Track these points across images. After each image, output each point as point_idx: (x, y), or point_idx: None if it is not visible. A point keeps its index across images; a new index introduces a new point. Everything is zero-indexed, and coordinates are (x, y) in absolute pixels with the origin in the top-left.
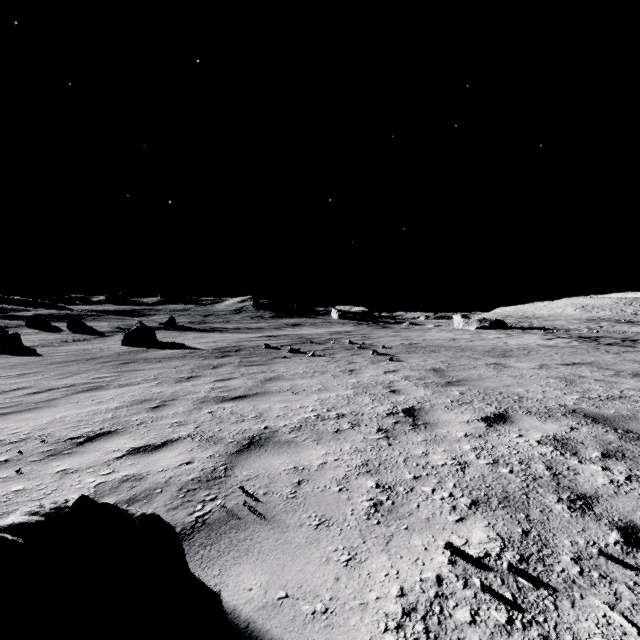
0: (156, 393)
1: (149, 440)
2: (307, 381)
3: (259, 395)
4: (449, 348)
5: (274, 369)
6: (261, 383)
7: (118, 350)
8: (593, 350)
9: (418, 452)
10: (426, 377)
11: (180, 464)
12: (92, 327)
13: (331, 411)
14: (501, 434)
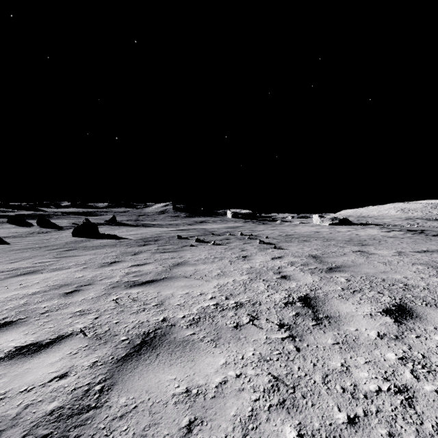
0: (77, 277)
1: (40, 335)
2: (208, 266)
3: (165, 280)
4: (317, 238)
5: (182, 255)
6: (169, 268)
7: (68, 240)
8: (428, 240)
9: (336, 364)
10: (308, 263)
11: (51, 378)
12: (55, 223)
13: (229, 299)
14: (420, 335)
